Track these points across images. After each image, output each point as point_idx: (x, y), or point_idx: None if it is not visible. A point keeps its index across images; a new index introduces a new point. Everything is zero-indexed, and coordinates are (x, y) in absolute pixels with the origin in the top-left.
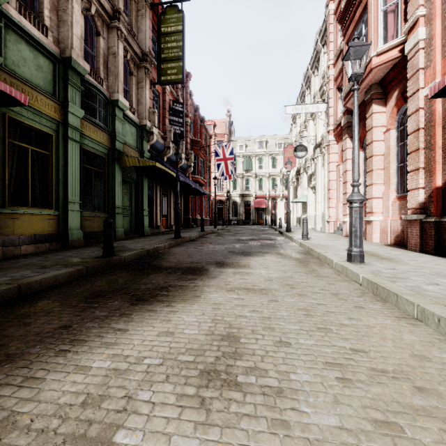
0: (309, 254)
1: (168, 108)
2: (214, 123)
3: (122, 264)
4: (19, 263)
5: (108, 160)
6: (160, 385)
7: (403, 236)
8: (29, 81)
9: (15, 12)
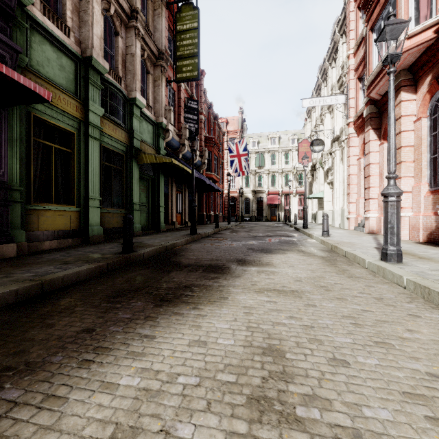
0: (334, 251)
1: (183, 105)
2: (227, 121)
3: (142, 260)
4: (43, 258)
5: (126, 157)
6: (202, 415)
7: (438, 233)
8: (53, 80)
9: (40, 13)
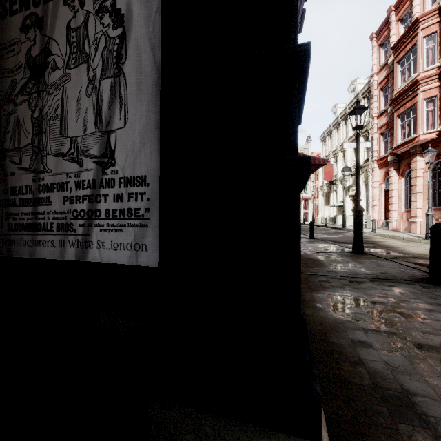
0: (393, 238)
1: None
2: None
3: None
4: None
5: None
6: None
7: None
8: None
9: None
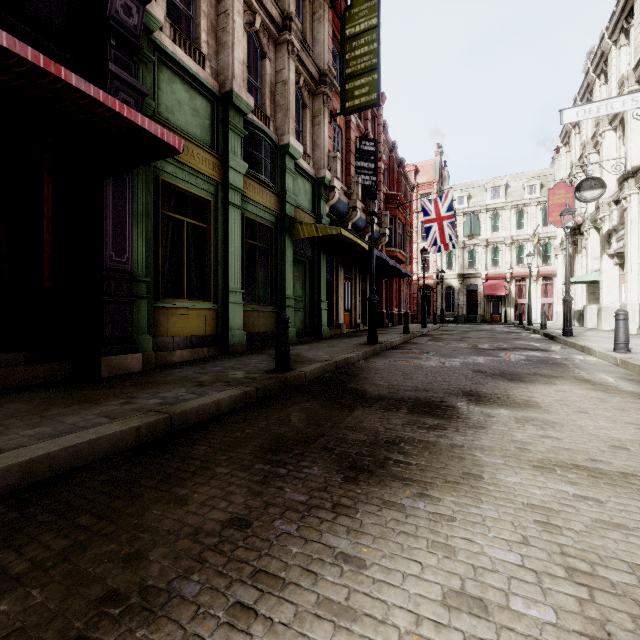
0: None
1: (354, 150)
2: (416, 168)
3: (303, 384)
4: (173, 375)
5: (276, 232)
6: None
7: None
8: (184, 131)
9: (169, 41)
